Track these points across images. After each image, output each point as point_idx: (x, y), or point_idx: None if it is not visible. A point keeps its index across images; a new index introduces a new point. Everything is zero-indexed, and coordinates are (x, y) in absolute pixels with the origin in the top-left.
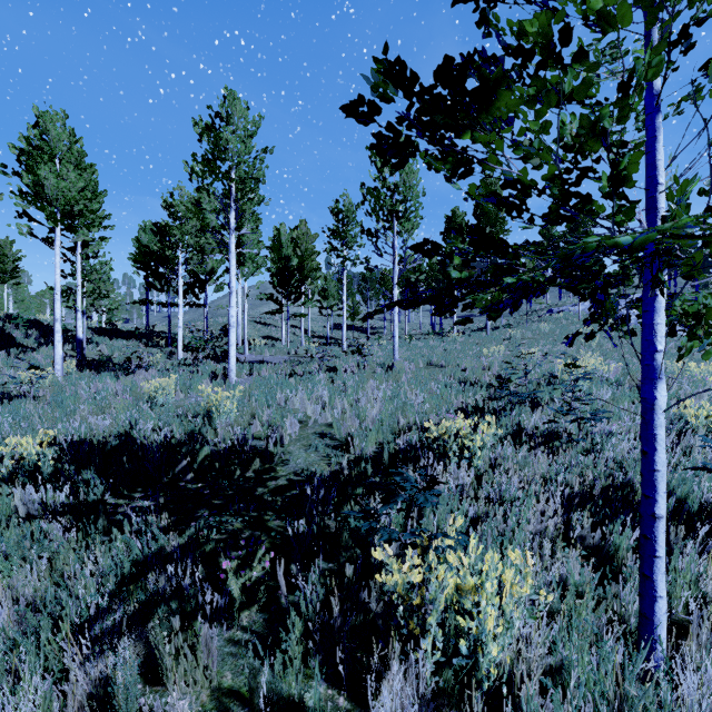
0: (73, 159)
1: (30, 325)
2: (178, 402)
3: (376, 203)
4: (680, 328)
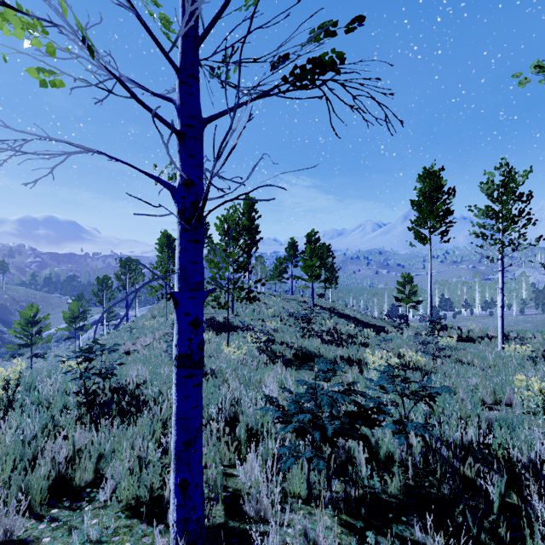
0: None
1: None
2: None
3: None
4: None
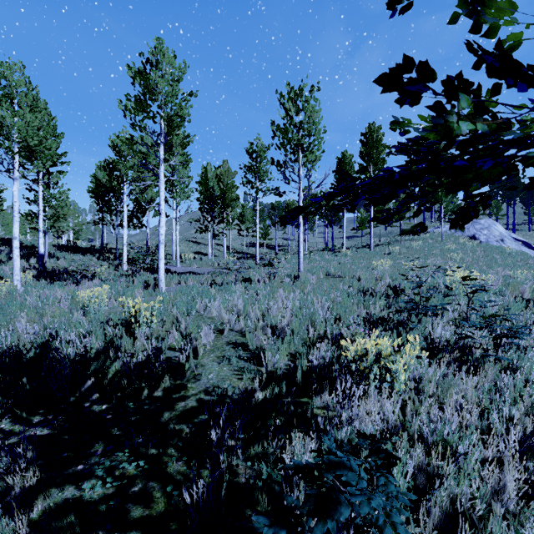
0: (29, 102)
1: (4, 243)
2: (111, 309)
3: (284, 137)
4: (520, 246)
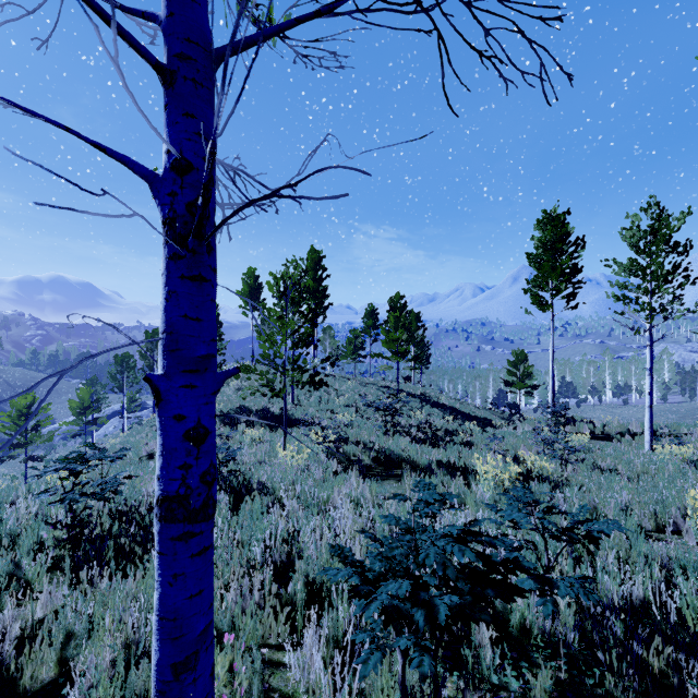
0: None
1: None
2: None
3: None
4: None
